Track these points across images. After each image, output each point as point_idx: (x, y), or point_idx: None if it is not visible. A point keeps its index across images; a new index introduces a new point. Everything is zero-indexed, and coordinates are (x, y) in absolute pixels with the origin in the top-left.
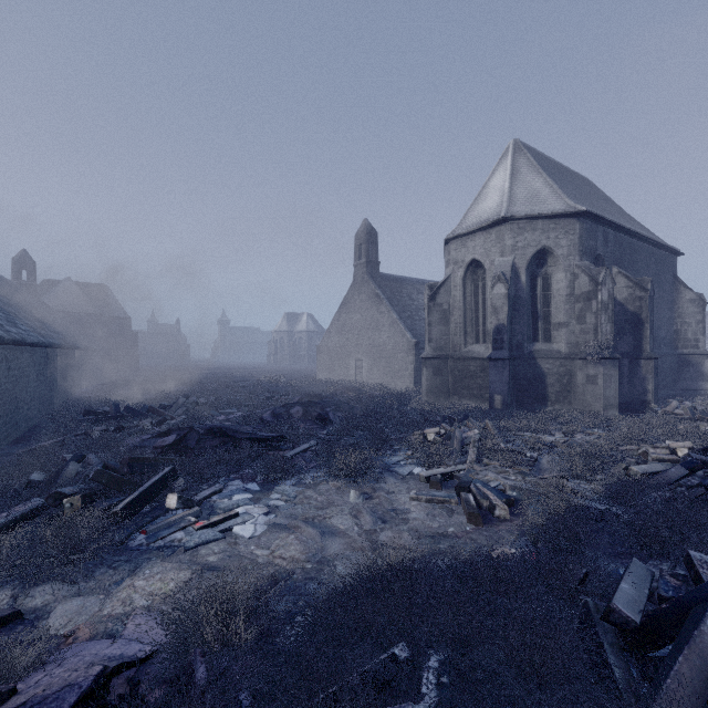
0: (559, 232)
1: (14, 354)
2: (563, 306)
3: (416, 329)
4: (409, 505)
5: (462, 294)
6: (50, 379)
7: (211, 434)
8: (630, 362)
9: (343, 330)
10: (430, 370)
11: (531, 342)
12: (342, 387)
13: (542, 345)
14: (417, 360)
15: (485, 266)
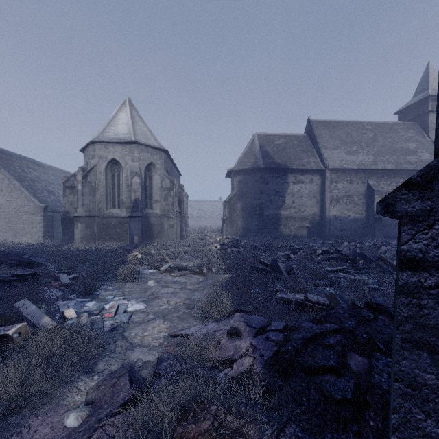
0: (157, 157)
1: None
2: (159, 192)
3: (38, 196)
4: (176, 279)
5: (105, 178)
6: None
7: None
8: None
9: None
10: (84, 224)
11: (145, 208)
12: None
13: (150, 210)
14: (45, 219)
15: (122, 164)
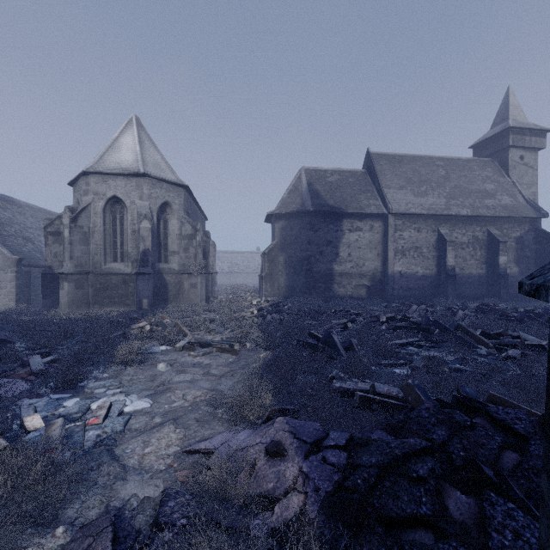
0: (175, 194)
1: None
2: (177, 241)
3: (9, 244)
4: (197, 359)
5: (103, 221)
6: None
7: None
8: None
9: None
10: (73, 284)
11: (158, 262)
12: None
13: (164, 265)
14: (19, 277)
15: (126, 203)
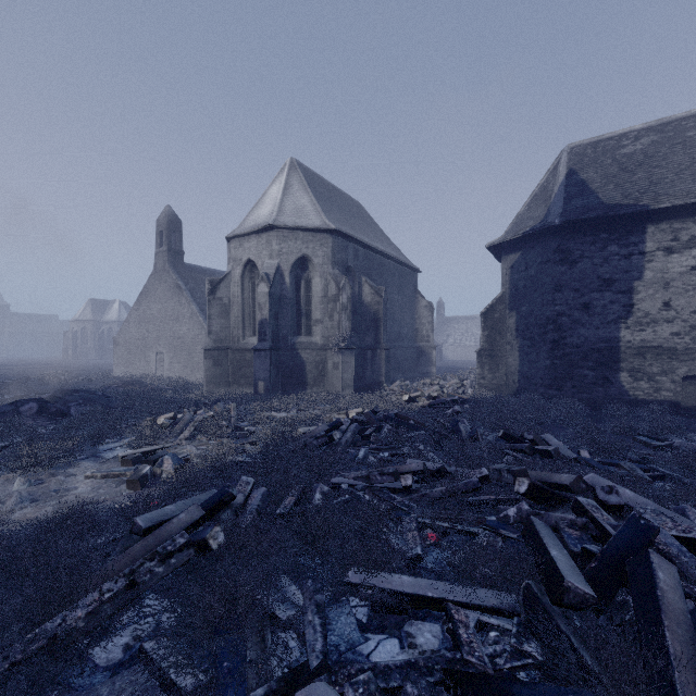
0: (316, 244)
1: None
2: (319, 306)
3: None
4: (81, 483)
5: (241, 290)
6: None
7: None
8: (372, 352)
9: (143, 320)
10: (210, 360)
11: (296, 335)
12: (120, 381)
13: (305, 338)
14: None
15: (258, 266)
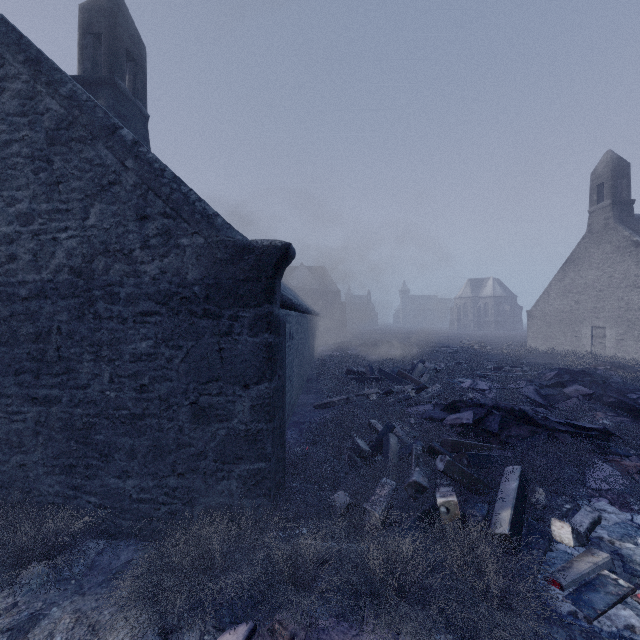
0: None
1: (302, 320)
2: None
3: None
4: None
5: None
6: (311, 340)
7: (511, 417)
8: None
9: (569, 291)
10: None
11: None
12: (603, 362)
13: None
14: None
15: None
